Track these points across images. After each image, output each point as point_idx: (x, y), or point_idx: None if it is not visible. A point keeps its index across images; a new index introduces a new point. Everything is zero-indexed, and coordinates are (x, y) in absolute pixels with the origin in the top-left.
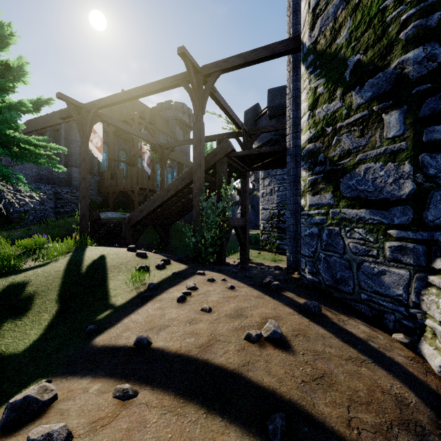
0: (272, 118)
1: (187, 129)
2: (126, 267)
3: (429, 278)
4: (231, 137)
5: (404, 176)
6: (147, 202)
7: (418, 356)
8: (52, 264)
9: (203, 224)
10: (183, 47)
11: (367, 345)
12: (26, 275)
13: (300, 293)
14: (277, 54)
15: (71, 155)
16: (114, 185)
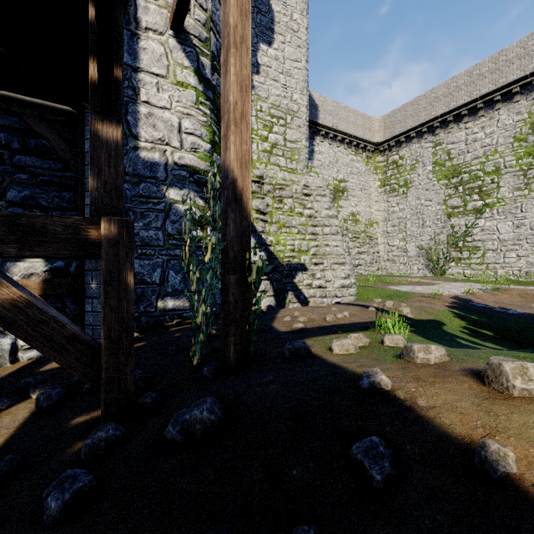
0: None
1: None
2: None
3: None
4: None
5: None
6: None
7: None
8: None
9: None
10: None
11: None
12: None
13: None
14: (186, 8)
15: None
16: None
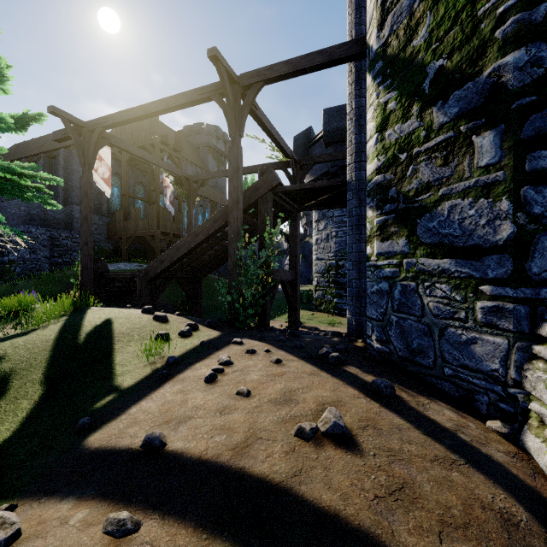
0: (329, 145)
1: (223, 159)
2: (139, 335)
3: (534, 348)
4: (277, 168)
5: (501, 216)
6: (169, 250)
7: (521, 451)
8: (39, 331)
9: (241, 278)
10: (215, 48)
11: (456, 438)
12: (1, 347)
13: (367, 367)
14: (336, 60)
15: (72, 189)
16: (128, 228)
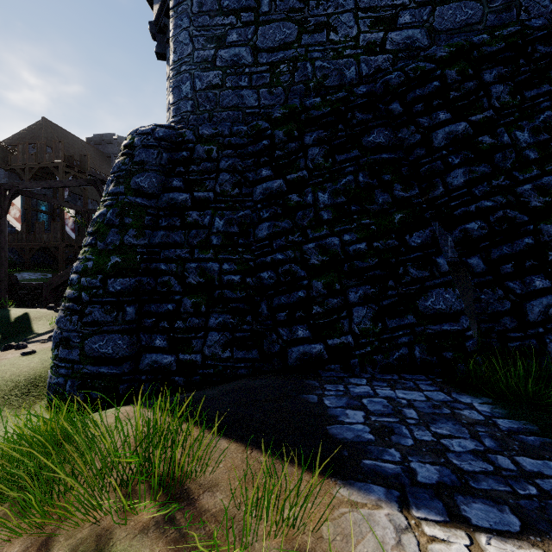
0: None
1: None
2: (46, 318)
3: None
4: None
5: None
6: (68, 270)
7: None
8: None
9: None
10: (91, 171)
11: None
12: None
13: None
14: None
15: None
16: (31, 239)
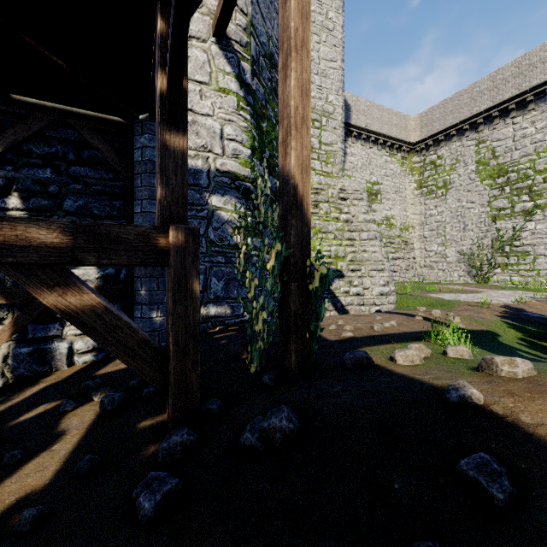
0: None
1: None
2: None
3: None
4: None
5: None
6: None
7: None
8: None
9: None
10: None
11: None
12: None
13: None
14: (230, 14)
15: None
16: None
